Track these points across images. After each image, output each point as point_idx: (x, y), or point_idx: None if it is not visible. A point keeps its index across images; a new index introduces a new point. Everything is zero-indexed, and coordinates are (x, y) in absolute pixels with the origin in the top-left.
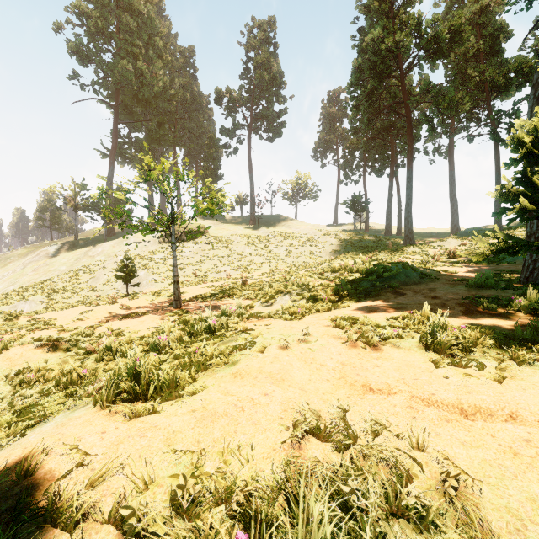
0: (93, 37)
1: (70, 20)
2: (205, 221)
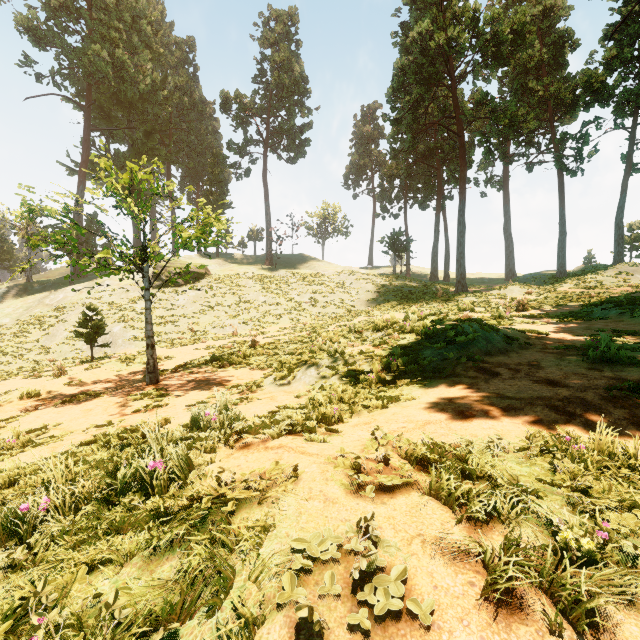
0: (54, 12)
1: None
2: (208, 261)
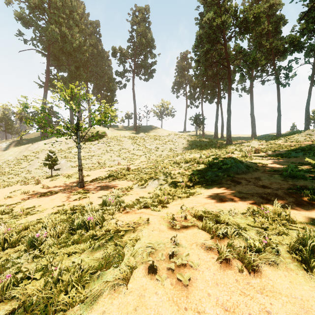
0: (32, 10)
1: None
2: (106, 129)
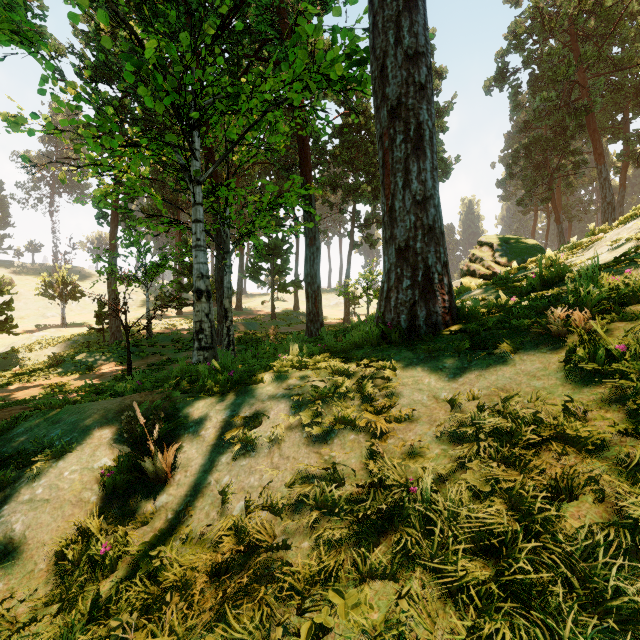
0: None
1: None
2: None
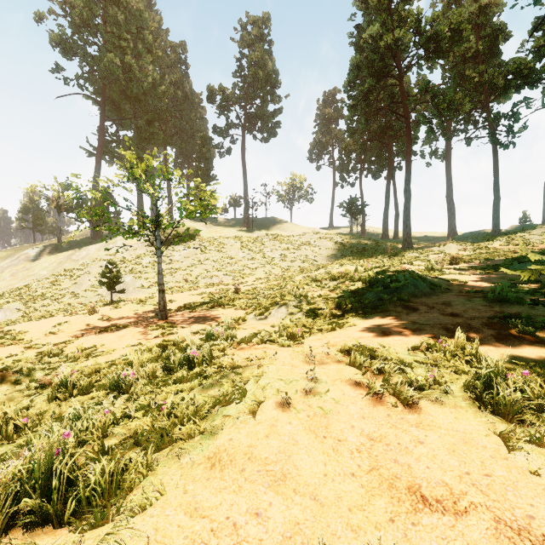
0: (77, 29)
1: (52, 10)
2: (197, 224)
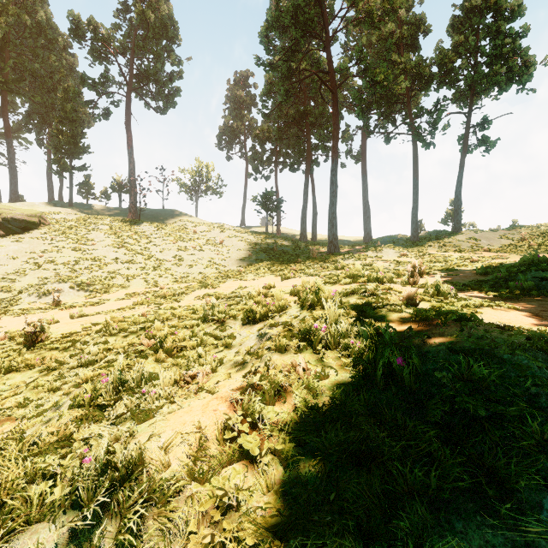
0: None
1: None
2: (53, 209)
